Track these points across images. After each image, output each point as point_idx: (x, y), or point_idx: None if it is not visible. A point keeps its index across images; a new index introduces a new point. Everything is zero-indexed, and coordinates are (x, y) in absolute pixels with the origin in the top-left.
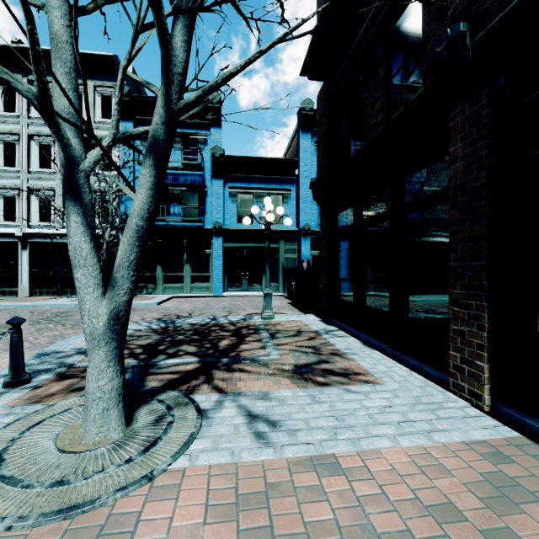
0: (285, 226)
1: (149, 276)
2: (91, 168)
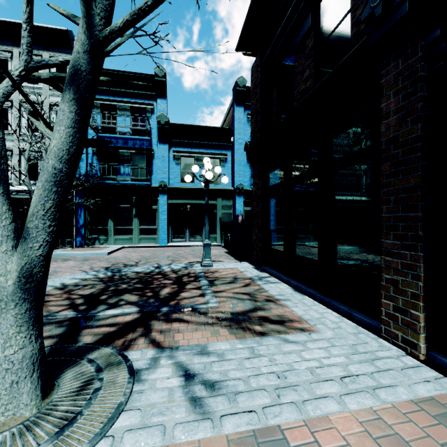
0: (222, 186)
1: (101, 229)
2: (0, 102)
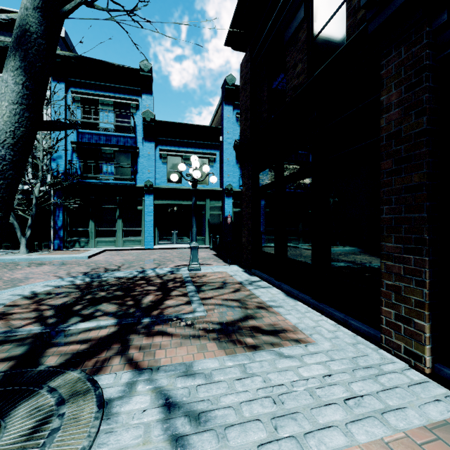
0: (210, 186)
1: (82, 231)
2: None
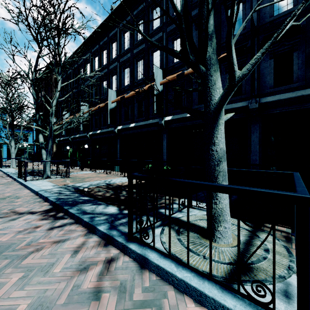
0: (29, 143)
1: None
2: None
